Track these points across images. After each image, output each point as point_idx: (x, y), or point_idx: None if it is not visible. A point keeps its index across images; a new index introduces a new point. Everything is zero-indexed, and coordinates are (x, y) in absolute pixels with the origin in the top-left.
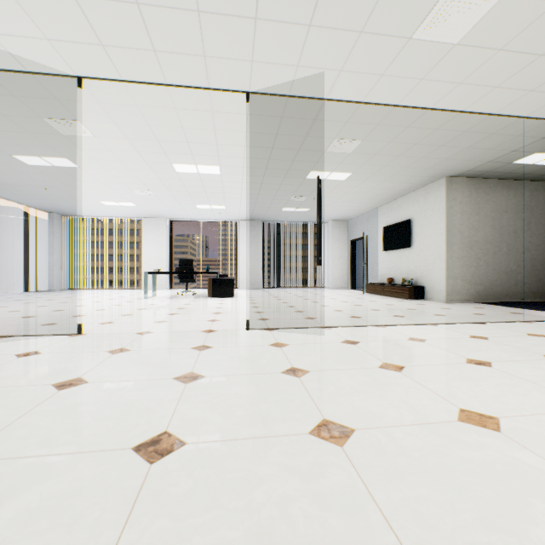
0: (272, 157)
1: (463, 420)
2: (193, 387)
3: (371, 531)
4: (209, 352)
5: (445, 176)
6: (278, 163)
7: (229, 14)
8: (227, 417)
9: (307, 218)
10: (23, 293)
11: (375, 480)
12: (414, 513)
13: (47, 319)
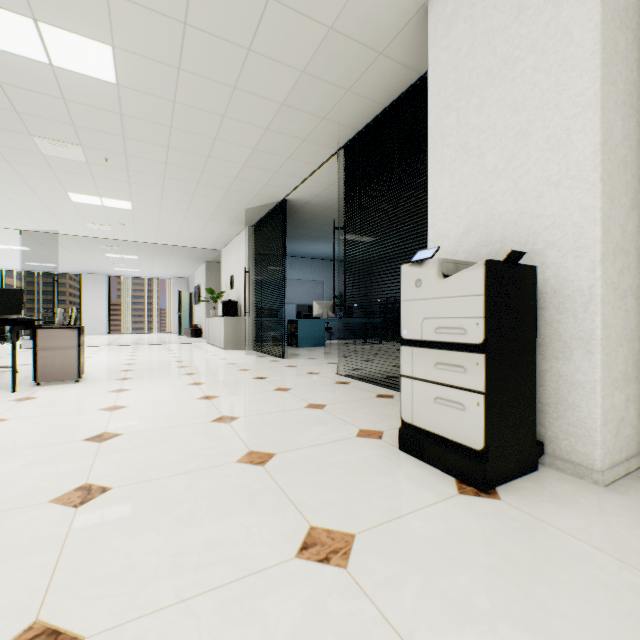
0: (67, 247)
1: None
2: None
3: None
4: None
5: (206, 261)
6: (74, 249)
7: None
8: None
9: (149, 275)
10: None
11: None
12: None
13: None
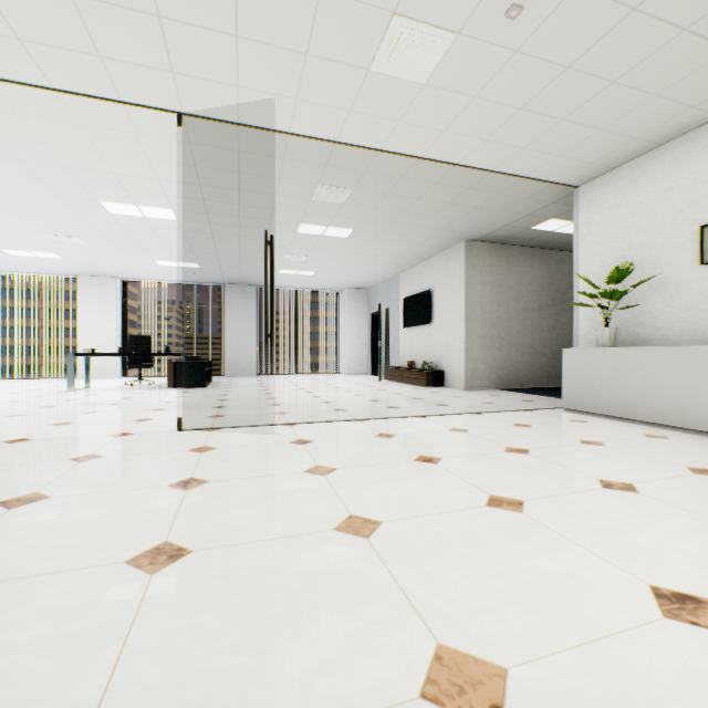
0: (244, 203)
1: (340, 528)
2: (16, 514)
3: (83, 676)
4: (90, 464)
5: (465, 240)
6: (253, 210)
7: (119, 5)
8: (27, 551)
9: (316, 284)
10: None
11: (153, 612)
12: (163, 646)
13: None
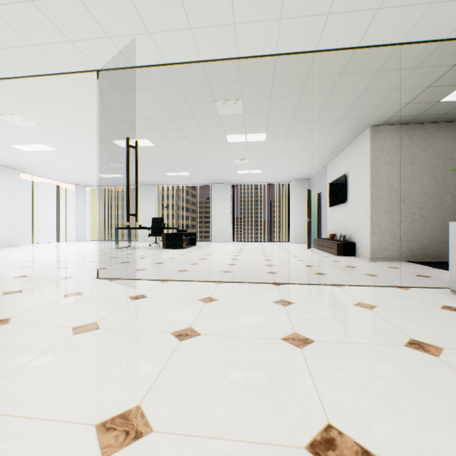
0: (180, 126)
1: None
2: None
3: None
4: (1, 297)
5: (370, 126)
6: (189, 130)
7: (10, 3)
8: None
9: (268, 179)
10: (57, 242)
11: None
12: None
13: (3, 262)
